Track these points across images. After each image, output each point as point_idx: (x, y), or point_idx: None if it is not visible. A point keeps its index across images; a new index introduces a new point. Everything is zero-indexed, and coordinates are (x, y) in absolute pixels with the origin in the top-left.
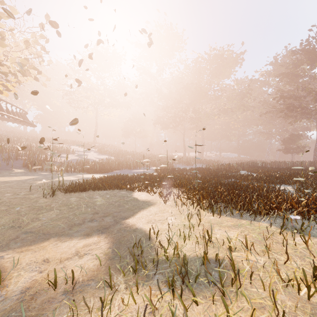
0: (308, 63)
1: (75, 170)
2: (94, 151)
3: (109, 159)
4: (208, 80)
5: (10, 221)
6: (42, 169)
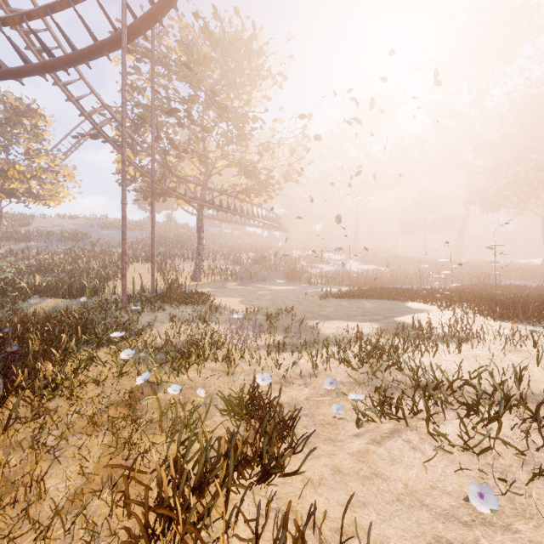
0: None
1: (335, 282)
2: (355, 259)
3: (377, 271)
4: None
5: (305, 309)
6: (300, 281)
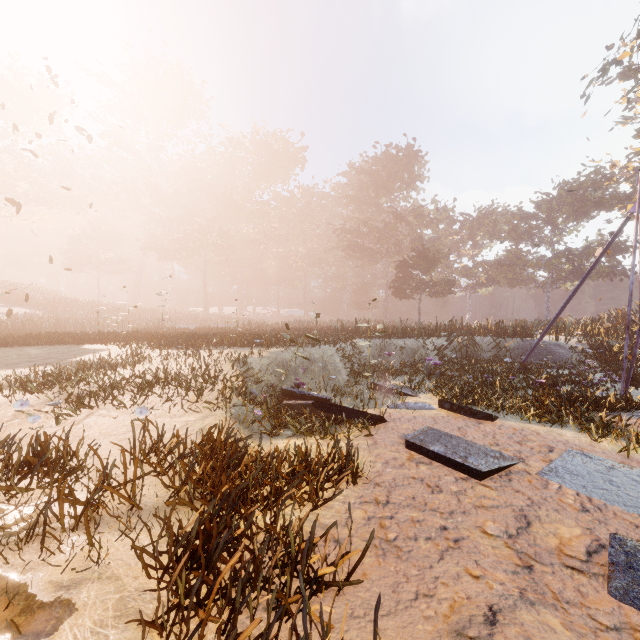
0: (374, 190)
1: None
2: None
3: (32, 315)
4: (250, 182)
5: None
6: None
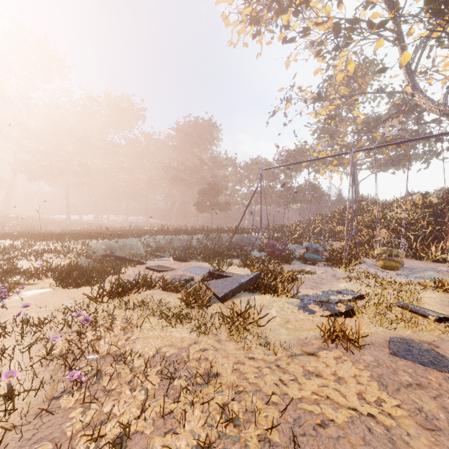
0: (189, 143)
1: None
2: None
3: None
4: (104, 128)
5: None
6: None
